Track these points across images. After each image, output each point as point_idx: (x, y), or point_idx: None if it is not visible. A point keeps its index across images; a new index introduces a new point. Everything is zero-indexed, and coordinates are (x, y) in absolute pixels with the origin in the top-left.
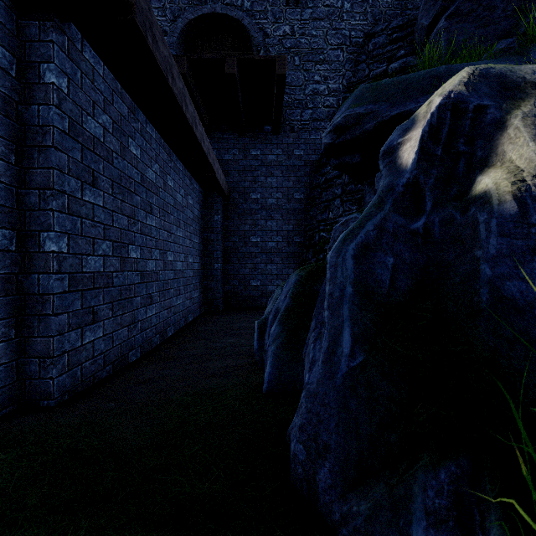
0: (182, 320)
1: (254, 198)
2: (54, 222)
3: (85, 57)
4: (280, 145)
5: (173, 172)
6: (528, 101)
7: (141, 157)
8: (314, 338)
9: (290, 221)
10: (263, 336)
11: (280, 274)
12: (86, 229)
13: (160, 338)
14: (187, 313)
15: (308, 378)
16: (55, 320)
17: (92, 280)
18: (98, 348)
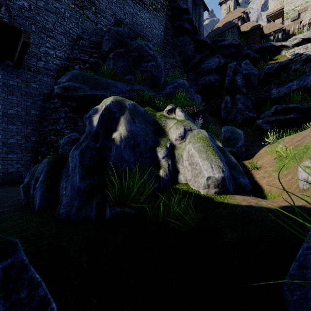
0: None
1: None
2: None
3: None
4: (20, 76)
5: None
6: (126, 113)
7: None
8: (66, 181)
9: (28, 127)
10: (27, 191)
11: (20, 160)
12: None
13: None
14: None
15: (65, 191)
16: None
17: None
18: None
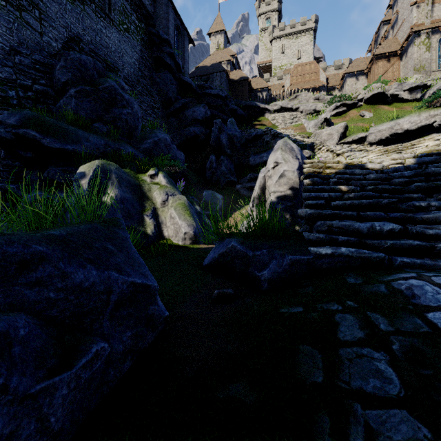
0: None
1: None
2: None
3: None
4: None
5: None
6: (112, 178)
7: None
8: None
9: None
10: None
11: None
12: None
13: None
14: None
15: None
16: None
17: None
18: None
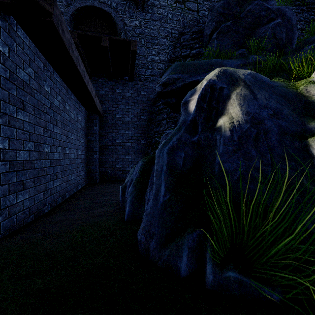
0: (75, 188)
1: (118, 117)
2: (0, 131)
3: (18, 34)
4: (133, 88)
5: (69, 101)
6: (239, 87)
7: (50, 92)
8: (149, 190)
9: (139, 131)
10: (124, 193)
11: (133, 161)
12: (19, 135)
13: (61, 199)
14: (77, 184)
15: (146, 207)
16: (1, 188)
17: (22, 165)
18: (26, 205)
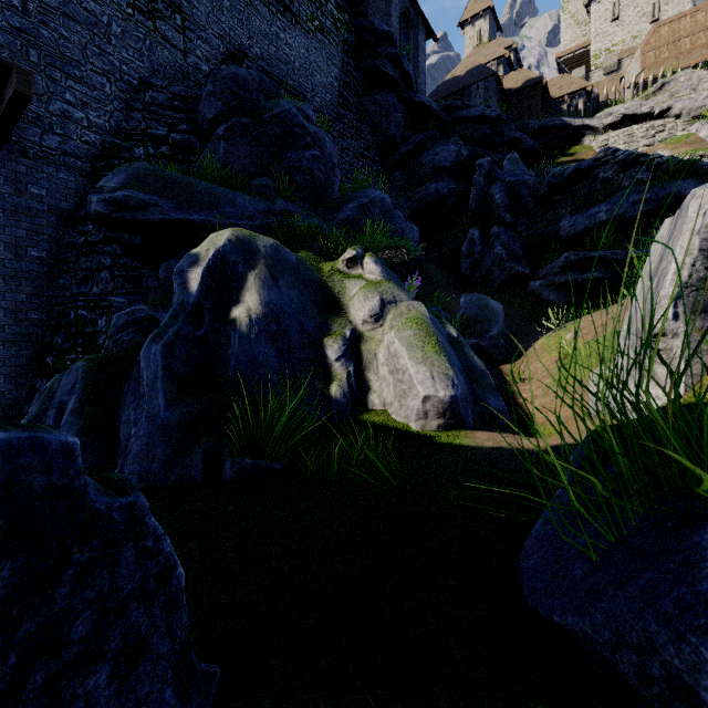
0: None
1: None
2: None
3: None
4: None
5: None
6: (259, 266)
7: None
8: (135, 407)
9: (20, 287)
10: None
11: None
12: None
13: None
14: None
15: (135, 429)
16: None
17: None
18: None
